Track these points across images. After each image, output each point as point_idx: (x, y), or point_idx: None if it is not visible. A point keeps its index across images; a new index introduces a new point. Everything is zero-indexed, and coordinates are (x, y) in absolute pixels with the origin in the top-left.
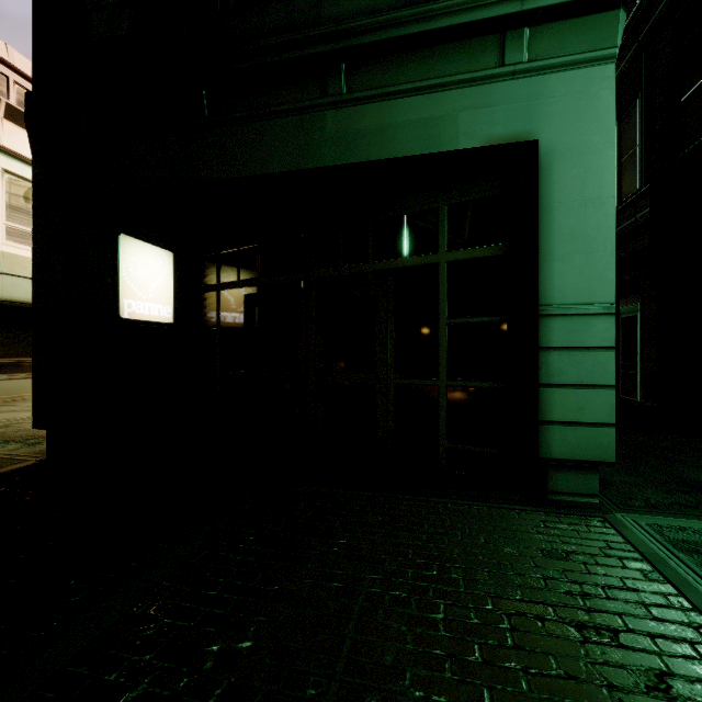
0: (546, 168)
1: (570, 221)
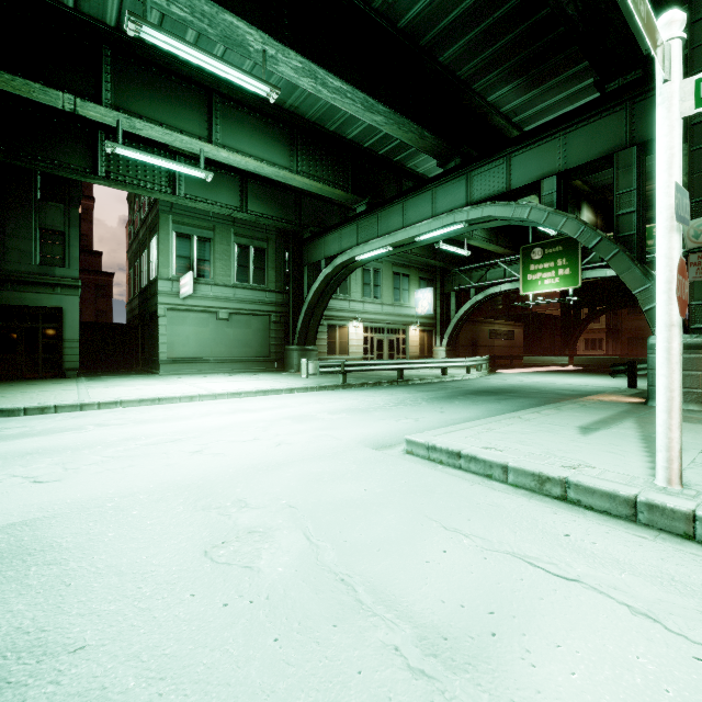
0: (65, 313)
1: (70, 324)
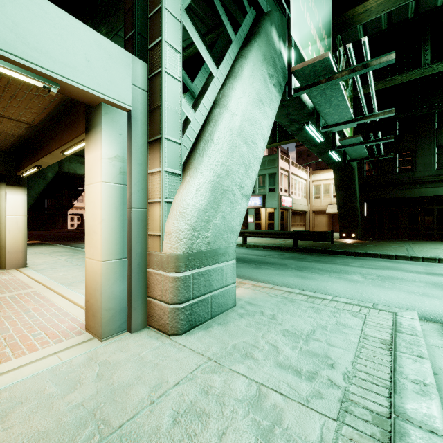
0: None
1: None
